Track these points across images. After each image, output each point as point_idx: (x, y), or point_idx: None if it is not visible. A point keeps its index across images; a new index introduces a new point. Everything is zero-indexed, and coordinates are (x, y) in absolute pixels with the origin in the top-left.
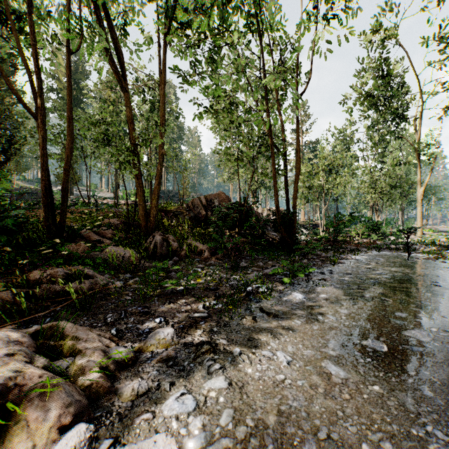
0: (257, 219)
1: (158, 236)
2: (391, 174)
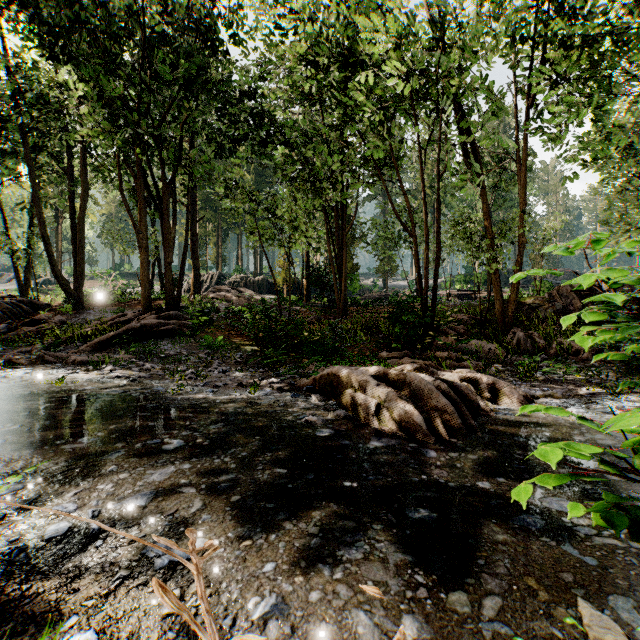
0: None
1: (519, 333)
2: None
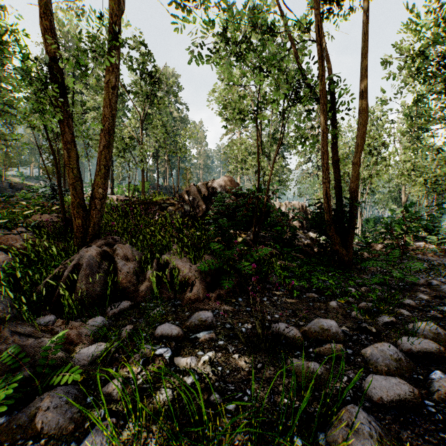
0: (285, 215)
1: (92, 249)
2: (444, 159)
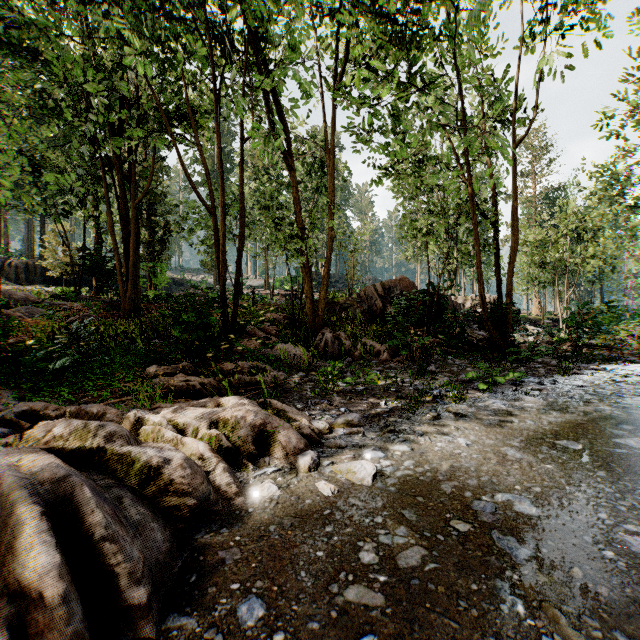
0: (454, 313)
1: (328, 334)
2: None
